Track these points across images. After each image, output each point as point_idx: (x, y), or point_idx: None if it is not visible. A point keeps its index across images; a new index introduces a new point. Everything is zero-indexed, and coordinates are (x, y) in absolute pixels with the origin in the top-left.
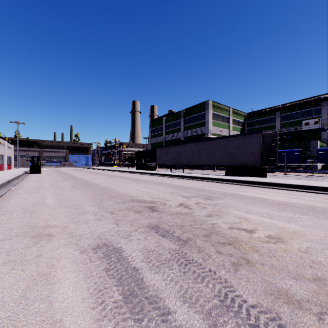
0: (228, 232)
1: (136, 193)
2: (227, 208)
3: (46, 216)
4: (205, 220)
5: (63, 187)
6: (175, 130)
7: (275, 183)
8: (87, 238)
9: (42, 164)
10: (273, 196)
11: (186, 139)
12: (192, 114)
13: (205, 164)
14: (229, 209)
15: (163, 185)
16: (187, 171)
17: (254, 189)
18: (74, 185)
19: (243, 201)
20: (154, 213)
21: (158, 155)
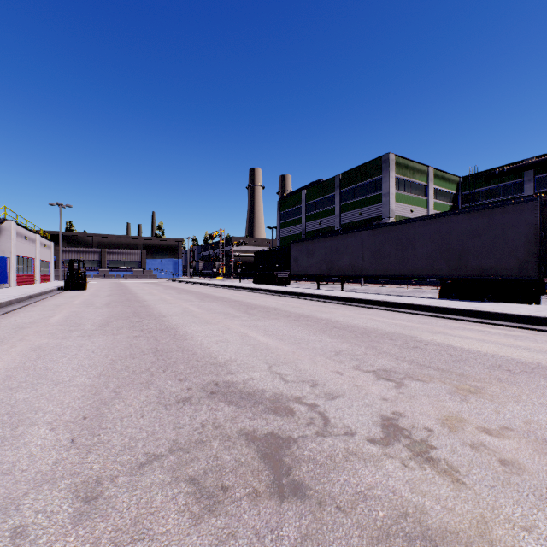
0: None
1: (236, 354)
2: None
3: None
4: None
5: (79, 326)
6: (324, 213)
7: None
8: None
9: (103, 273)
10: None
11: (345, 228)
12: (356, 182)
13: (391, 273)
14: None
15: (308, 322)
16: (349, 288)
17: None
18: (108, 320)
19: None
20: (285, 529)
21: (293, 256)
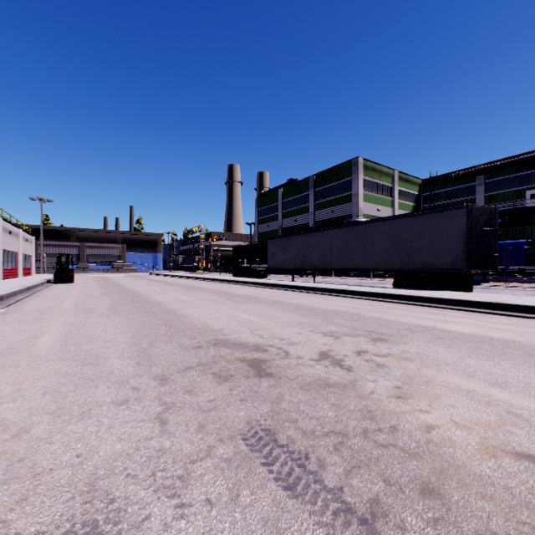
0: (494, 474)
1: (227, 325)
2: (436, 368)
3: (5, 386)
4: (397, 410)
5: (92, 310)
6: (299, 211)
7: (509, 305)
8: (54, 487)
9: (83, 267)
10: (522, 335)
11: (319, 225)
12: (328, 182)
13: (355, 267)
14: (443, 372)
15: (281, 306)
16: (321, 280)
17: (466, 316)
18: (114, 306)
19: (462, 348)
20: (262, 384)
21: (270, 251)
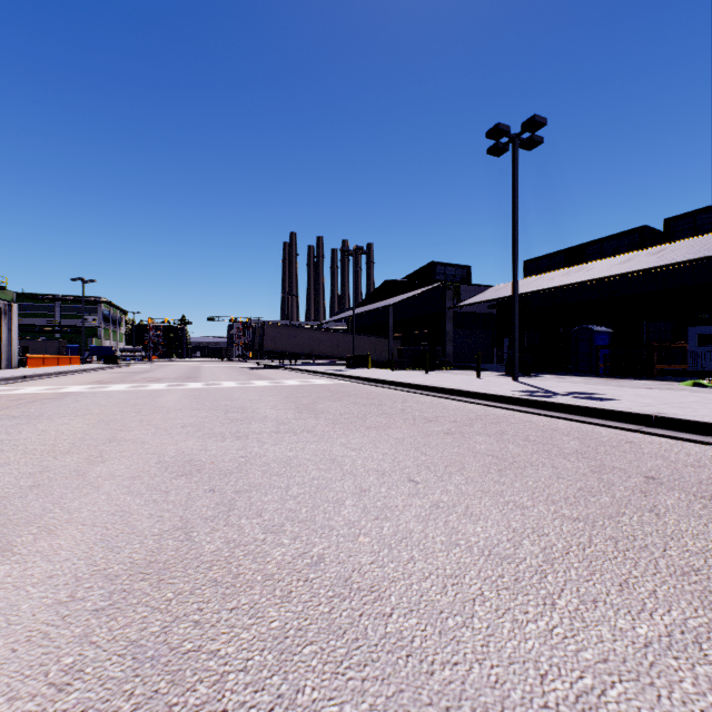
0: None
1: None
2: None
3: None
4: None
5: None
6: None
7: None
8: None
9: None
10: None
11: None
12: None
13: None
14: None
15: None
16: None
17: None
18: None
19: None
20: None
21: None
